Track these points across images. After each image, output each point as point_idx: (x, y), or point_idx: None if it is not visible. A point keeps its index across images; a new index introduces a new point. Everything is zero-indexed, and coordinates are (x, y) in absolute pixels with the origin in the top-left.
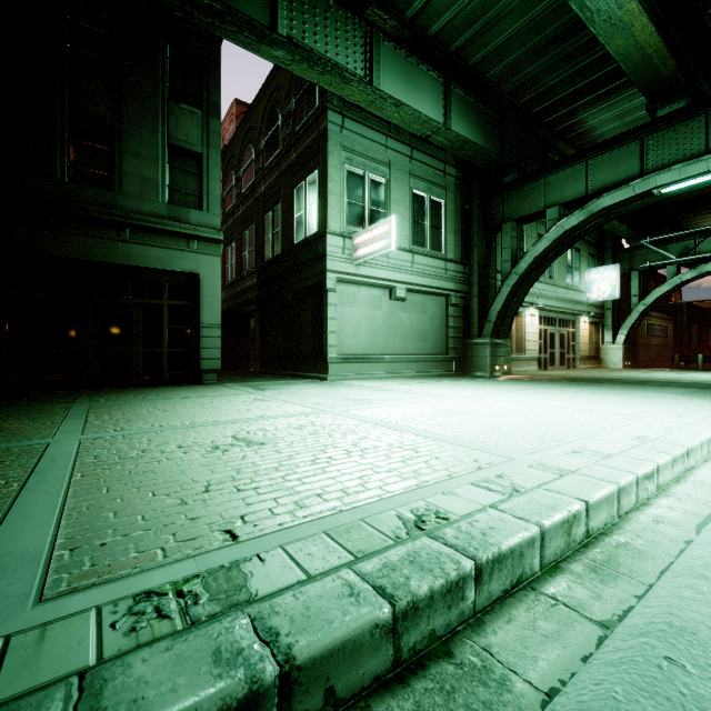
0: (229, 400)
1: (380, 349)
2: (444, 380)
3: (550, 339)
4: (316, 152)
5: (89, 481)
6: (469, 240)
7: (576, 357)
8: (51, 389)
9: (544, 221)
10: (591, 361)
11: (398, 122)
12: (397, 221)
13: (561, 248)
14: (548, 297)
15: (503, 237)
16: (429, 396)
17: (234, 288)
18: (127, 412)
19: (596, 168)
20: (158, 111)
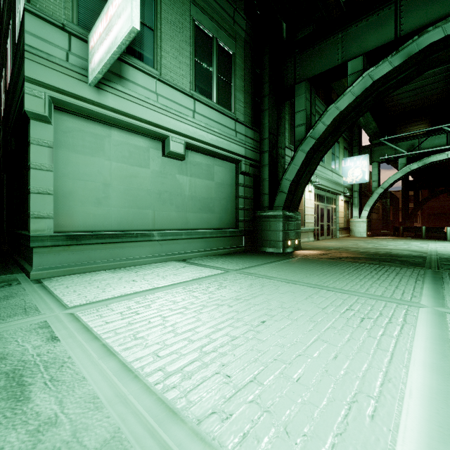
0: None
1: (146, 222)
2: (234, 267)
3: (321, 213)
4: None
5: None
6: (259, 105)
7: (336, 228)
8: None
9: (318, 111)
10: (345, 231)
11: None
12: (171, 50)
13: (361, 109)
14: (321, 176)
15: (296, 99)
16: None
17: None
18: None
19: (408, 8)
20: None
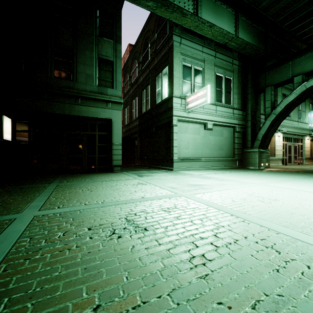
0: (125, 183)
1: (199, 154)
2: (235, 171)
3: (288, 149)
4: (167, 57)
5: (2, 281)
6: (245, 98)
7: (302, 158)
8: (47, 174)
9: (286, 86)
10: (311, 160)
11: (210, 36)
12: None
13: (303, 98)
14: (287, 126)
15: (266, 94)
16: (235, 183)
17: (128, 126)
18: (71, 191)
19: None
20: (93, 42)
